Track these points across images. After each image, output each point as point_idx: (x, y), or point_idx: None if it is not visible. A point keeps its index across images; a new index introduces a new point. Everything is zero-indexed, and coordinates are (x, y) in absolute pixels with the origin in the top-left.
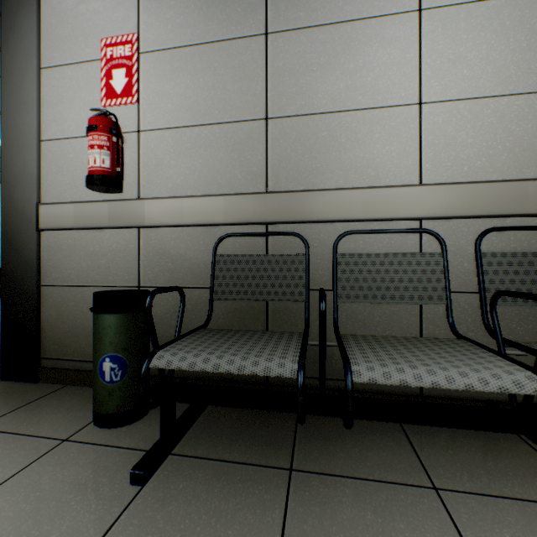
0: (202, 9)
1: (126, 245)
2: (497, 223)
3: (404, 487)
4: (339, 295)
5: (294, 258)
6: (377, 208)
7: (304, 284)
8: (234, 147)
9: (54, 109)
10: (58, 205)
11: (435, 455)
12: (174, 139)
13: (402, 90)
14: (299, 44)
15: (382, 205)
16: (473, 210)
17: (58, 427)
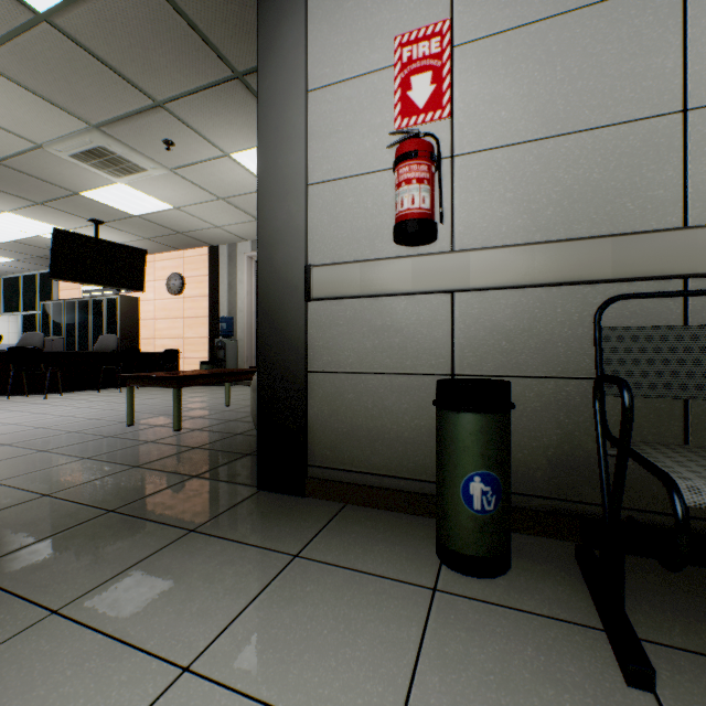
0: None
1: (431, 317)
2: None
3: None
4: None
5: None
6: None
7: None
8: (620, 162)
9: (324, 142)
10: (336, 267)
11: None
12: (510, 162)
13: None
14: None
15: None
16: None
17: (402, 567)
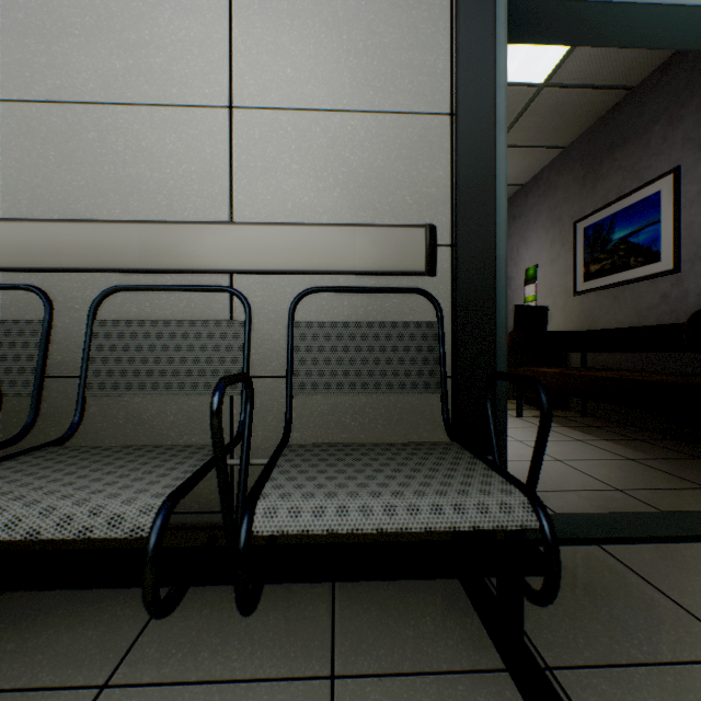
0: None
1: None
2: (329, 283)
3: (52, 693)
4: (89, 385)
5: (24, 326)
6: (162, 253)
7: (36, 369)
8: None
9: None
10: None
11: (175, 621)
12: None
13: (206, 84)
14: None
15: (168, 249)
16: (291, 262)
17: None
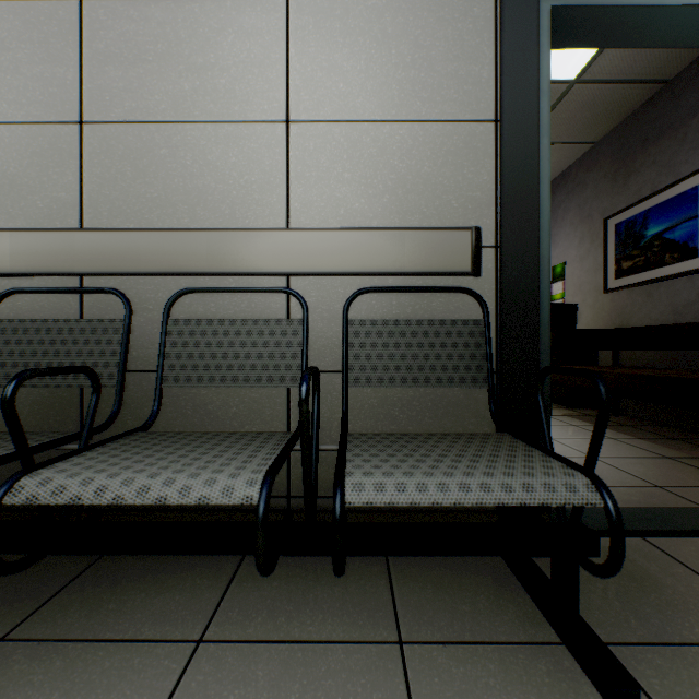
0: None
1: None
2: (379, 283)
3: (156, 645)
4: (165, 378)
5: (108, 325)
6: (227, 258)
7: (119, 363)
8: (33, 160)
9: None
10: None
11: (249, 591)
12: None
13: (265, 101)
14: (129, 21)
15: (233, 254)
16: (344, 264)
17: None
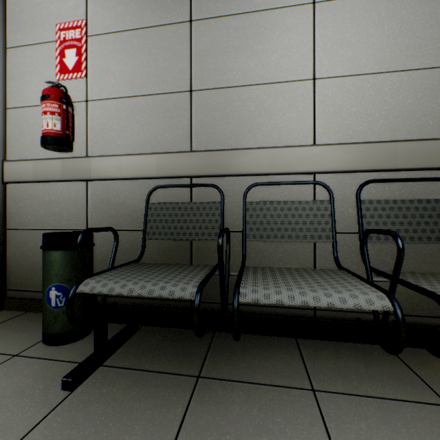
0: (139, 0)
1: (76, 195)
2: (375, 176)
3: (288, 389)
4: (247, 235)
5: (211, 205)
6: (279, 164)
7: (220, 227)
8: (165, 114)
9: (17, 82)
10: (19, 162)
11: (319, 364)
12: (115, 108)
13: (299, 68)
14: (217, 30)
15: (283, 161)
16: (355, 165)
17: (12, 345)
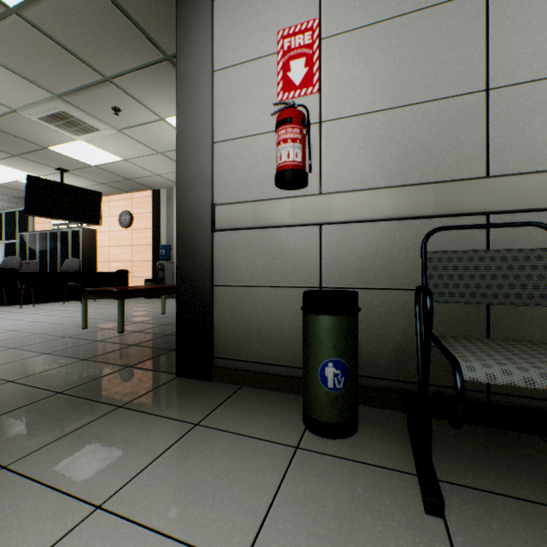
0: None
1: (305, 243)
2: None
3: None
4: None
5: (539, 253)
6: None
7: None
8: (441, 127)
9: (226, 110)
10: (234, 205)
11: None
12: (362, 126)
13: None
14: None
15: None
16: None
17: (275, 431)
